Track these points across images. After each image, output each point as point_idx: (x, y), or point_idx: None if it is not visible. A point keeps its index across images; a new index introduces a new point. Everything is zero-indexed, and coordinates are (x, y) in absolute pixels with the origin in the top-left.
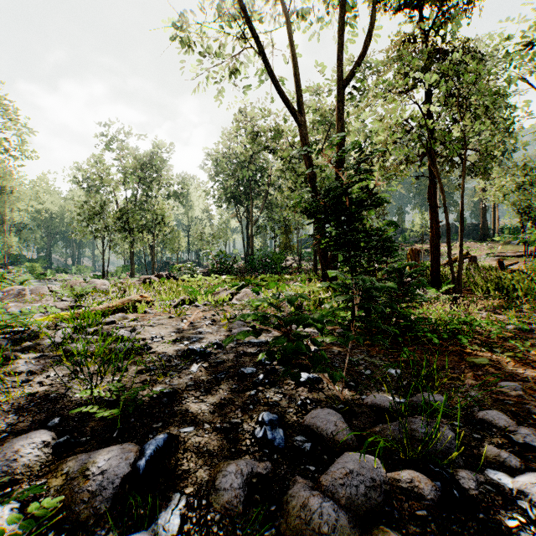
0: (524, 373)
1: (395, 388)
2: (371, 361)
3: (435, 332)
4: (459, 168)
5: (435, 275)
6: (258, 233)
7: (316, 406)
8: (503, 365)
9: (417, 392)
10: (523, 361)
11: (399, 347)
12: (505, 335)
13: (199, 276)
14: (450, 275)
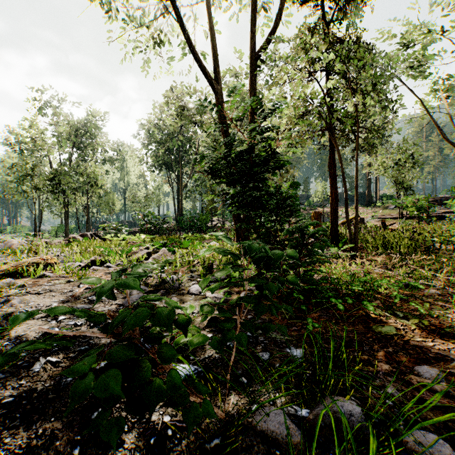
0: (435, 346)
1: (297, 383)
2: (272, 337)
3: (338, 293)
4: (351, 148)
5: (334, 234)
6: (187, 196)
7: (181, 440)
8: (411, 335)
9: (324, 397)
10: (428, 327)
11: (303, 315)
12: (401, 293)
13: (123, 236)
14: (345, 233)
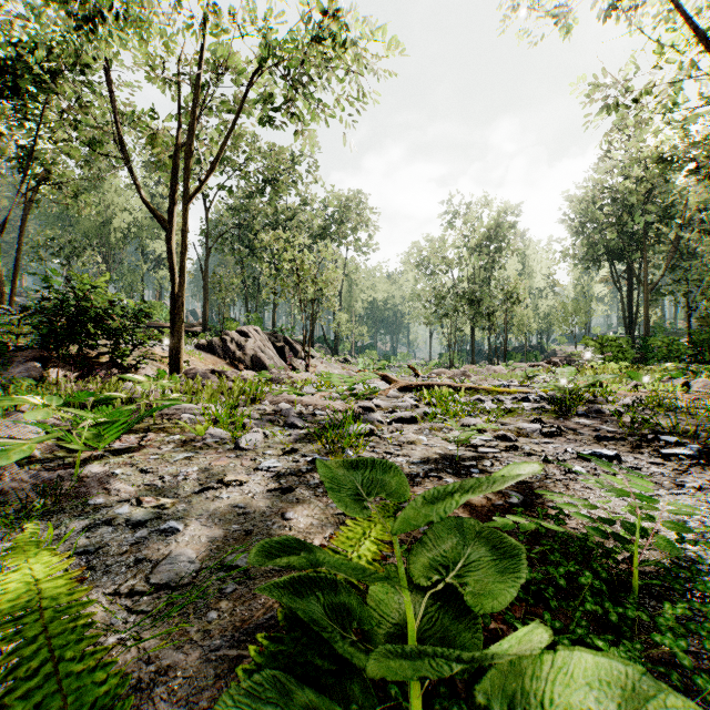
0: None
1: None
2: None
3: None
4: None
5: None
6: (652, 301)
7: None
8: None
9: None
10: None
11: None
12: None
13: (611, 364)
14: None
